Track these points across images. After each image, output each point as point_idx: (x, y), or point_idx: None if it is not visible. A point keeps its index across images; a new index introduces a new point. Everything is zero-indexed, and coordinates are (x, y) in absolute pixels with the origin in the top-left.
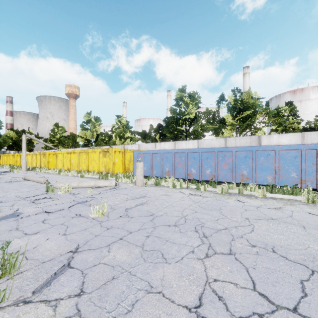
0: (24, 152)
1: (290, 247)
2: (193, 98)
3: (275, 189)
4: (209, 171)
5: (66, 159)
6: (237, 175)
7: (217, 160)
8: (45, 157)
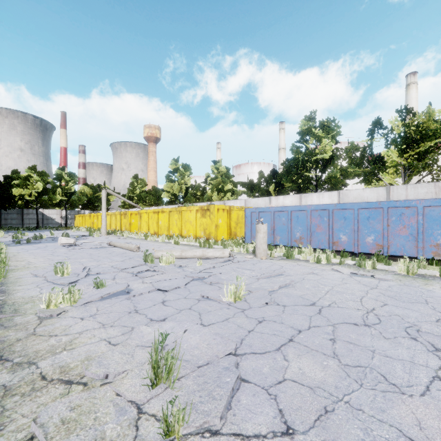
0: (104, 211)
1: None
2: (327, 128)
3: None
4: (373, 239)
5: (153, 220)
6: (426, 245)
7: (387, 221)
8: (127, 218)
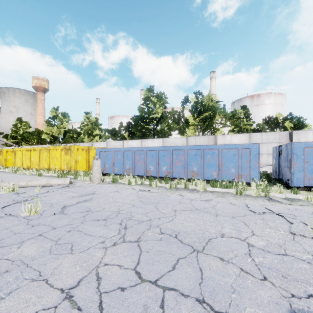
0: None
1: (192, 232)
2: (160, 98)
3: (215, 183)
4: (165, 168)
5: (26, 156)
6: (188, 171)
7: (172, 158)
8: (2, 155)
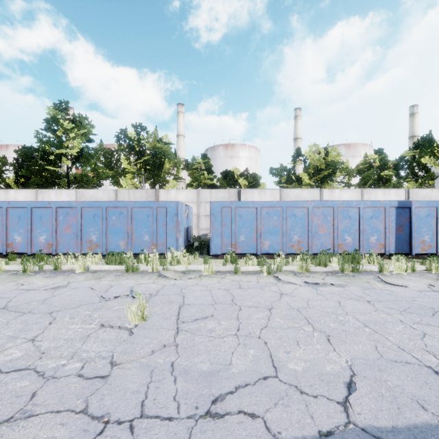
0: None
1: None
2: (78, 124)
3: (110, 258)
4: (45, 238)
5: None
6: (84, 241)
7: (55, 221)
8: None
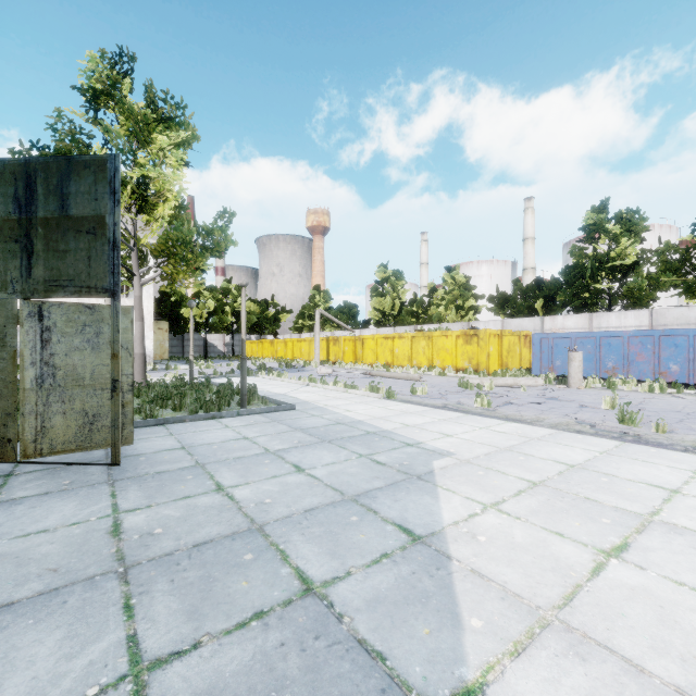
0: (318, 337)
1: None
2: (628, 222)
3: None
4: None
5: (384, 347)
6: None
7: None
8: (339, 345)
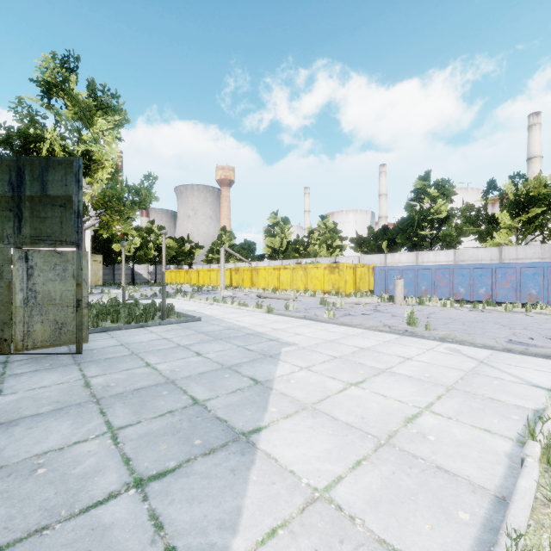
0: (223, 268)
1: None
2: (442, 188)
3: None
4: (484, 290)
5: (273, 276)
6: (522, 294)
7: (495, 278)
8: (240, 274)
